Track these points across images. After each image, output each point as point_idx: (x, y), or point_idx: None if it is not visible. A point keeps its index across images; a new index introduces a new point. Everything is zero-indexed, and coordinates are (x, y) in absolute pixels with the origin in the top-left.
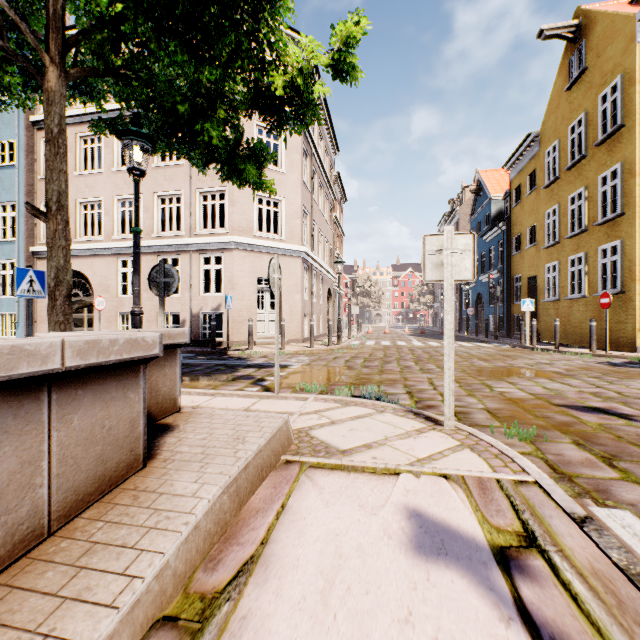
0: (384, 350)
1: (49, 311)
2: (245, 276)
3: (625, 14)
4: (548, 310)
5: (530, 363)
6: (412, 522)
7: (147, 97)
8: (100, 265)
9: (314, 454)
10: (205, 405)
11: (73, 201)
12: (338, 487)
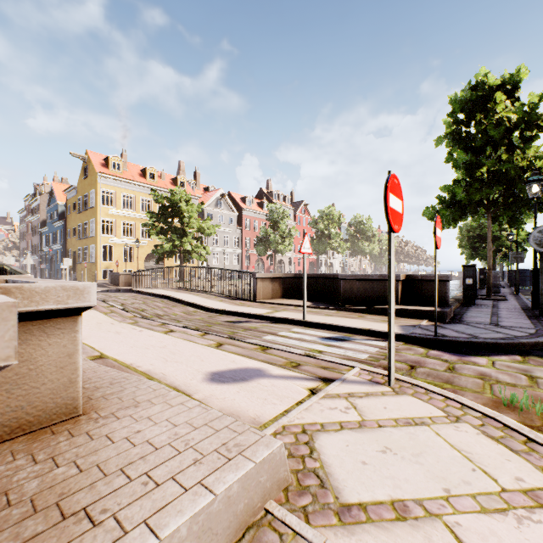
0: None
1: None
2: None
3: (96, 170)
4: (79, 267)
5: None
6: None
7: None
8: None
9: None
10: None
11: None
12: None
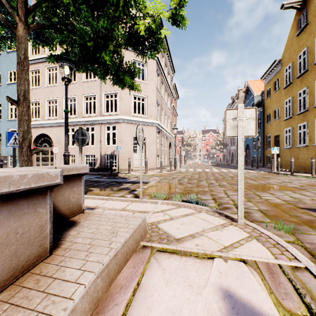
0: (198, 174)
1: (19, 154)
2: (127, 136)
3: None
4: (286, 153)
5: (279, 182)
6: (226, 302)
7: (72, 39)
8: (56, 131)
9: (160, 241)
10: (101, 206)
11: (43, 100)
12: (174, 268)
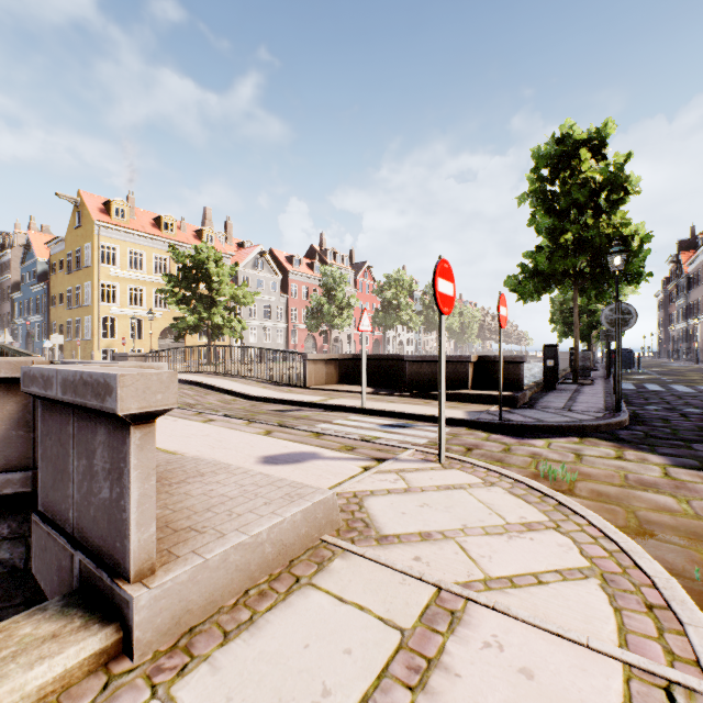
0: None
1: None
2: None
3: (92, 217)
4: (69, 346)
5: None
6: None
7: None
8: None
9: None
10: None
11: None
12: None
